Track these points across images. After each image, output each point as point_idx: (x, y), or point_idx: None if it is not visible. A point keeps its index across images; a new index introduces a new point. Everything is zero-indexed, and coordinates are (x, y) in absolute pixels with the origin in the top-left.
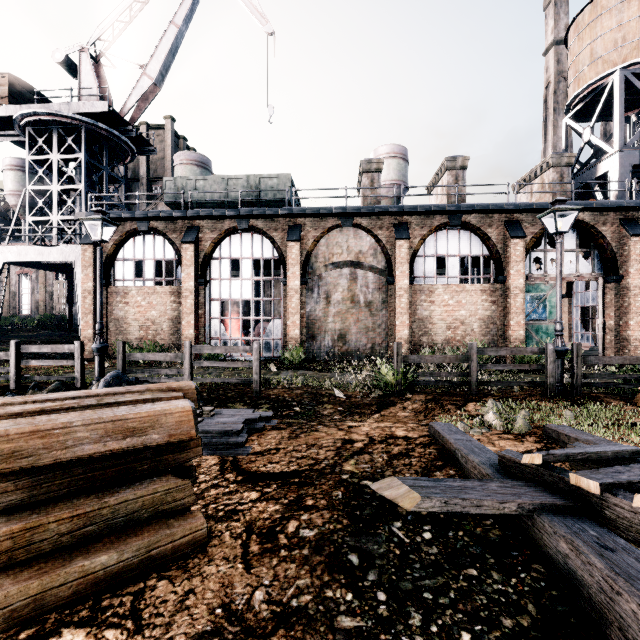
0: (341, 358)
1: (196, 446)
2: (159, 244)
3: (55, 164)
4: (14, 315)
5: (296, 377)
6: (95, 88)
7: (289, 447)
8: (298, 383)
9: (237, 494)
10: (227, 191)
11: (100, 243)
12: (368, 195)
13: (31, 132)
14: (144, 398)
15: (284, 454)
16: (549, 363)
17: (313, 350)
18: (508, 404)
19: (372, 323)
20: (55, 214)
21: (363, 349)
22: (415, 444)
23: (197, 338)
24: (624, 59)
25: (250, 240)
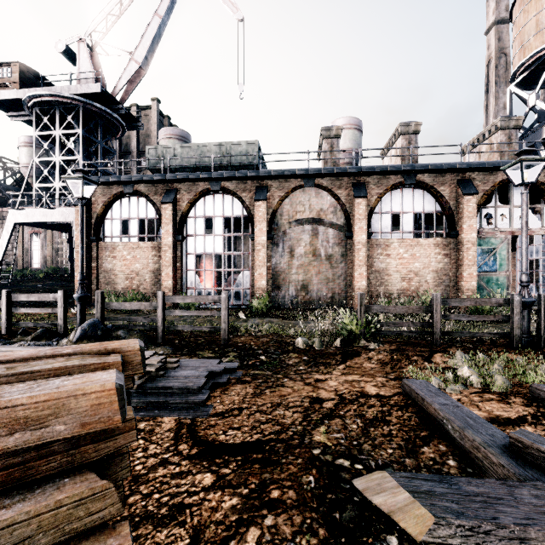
0: (304, 306)
1: (128, 430)
2: (142, 205)
3: (57, 138)
4: (27, 268)
5: (262, 324)
6: (91, 73)
7: (253, 407)
8: (264, 331)
9: (188, 477)
10: (201, 156)
11: (81, 200)
12: (328, 159)
13: (37, 112)
14: (67, 365)
15: (247, 416)
16: (515, 314)
17: (278, 299)
18: (476, 356)
19: (332, 275)
20: (57, 181)
21: (324, 298)
22: (390, 405)
23: (175, 288)
24: None
25: (222, 200)
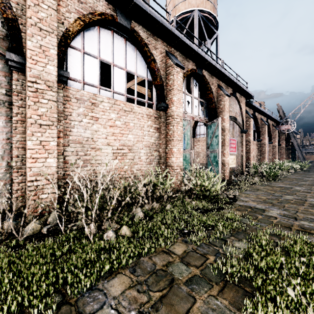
0: None
1: None
2: None
3: None
4: None
5: None
6: None
7: None
8: None
9: None
10: None
11: None
12: None
13: None
14: None
15: None
16: None
17: None
18: None
19: None
20: None
21: None
22: None
23: None
24: (198, 6)
25: None
